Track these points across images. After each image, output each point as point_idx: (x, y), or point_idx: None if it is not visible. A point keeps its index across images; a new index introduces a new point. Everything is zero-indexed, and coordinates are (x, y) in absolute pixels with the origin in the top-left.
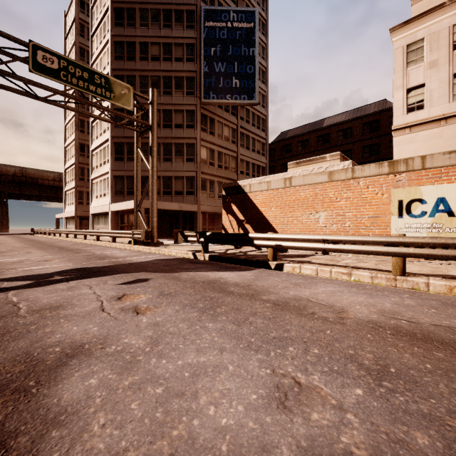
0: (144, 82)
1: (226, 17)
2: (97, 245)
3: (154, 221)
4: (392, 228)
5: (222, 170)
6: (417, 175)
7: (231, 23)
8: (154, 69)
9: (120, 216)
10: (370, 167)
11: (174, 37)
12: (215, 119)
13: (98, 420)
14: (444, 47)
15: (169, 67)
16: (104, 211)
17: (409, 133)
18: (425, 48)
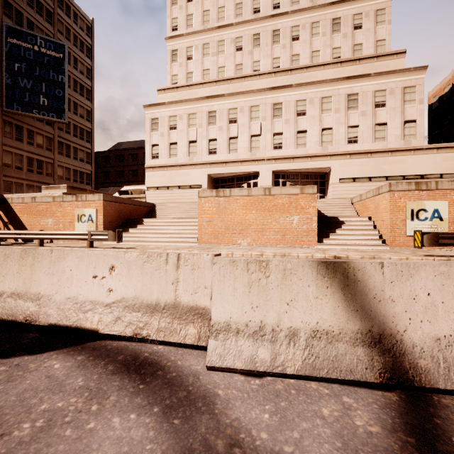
0: None
1: (32, 40)
2: None
3: None
4: (76, 227)
5: (34, 174)
6: (84, 203)
7: (38, 48)
8: None
9: None
10: (69, 197)
11: None
12: (24, 127)
13: None
14: (166, 127)
15: None
16: None
17: (152, 171)
18: (159, 124)
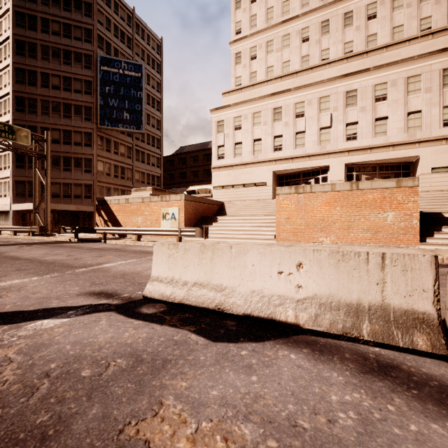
0: (46, 105)
1: (118, 65)
2: (0, 237)
3: (49, 220)
4: (161, 225)
5: (118, 179)
6: (168, 203)
7: (122, 71)
8: (55, 96)
9: (21, 214)
10: (155, 198)
11: (74, 73)
12: (111, 139)
13: (13, 254)
14: (231, 128)
15: (69, 96)
16: (5, 210)
17: (218, 171)
18: (224, 126)
